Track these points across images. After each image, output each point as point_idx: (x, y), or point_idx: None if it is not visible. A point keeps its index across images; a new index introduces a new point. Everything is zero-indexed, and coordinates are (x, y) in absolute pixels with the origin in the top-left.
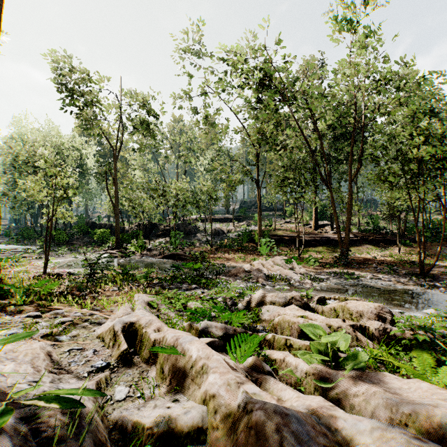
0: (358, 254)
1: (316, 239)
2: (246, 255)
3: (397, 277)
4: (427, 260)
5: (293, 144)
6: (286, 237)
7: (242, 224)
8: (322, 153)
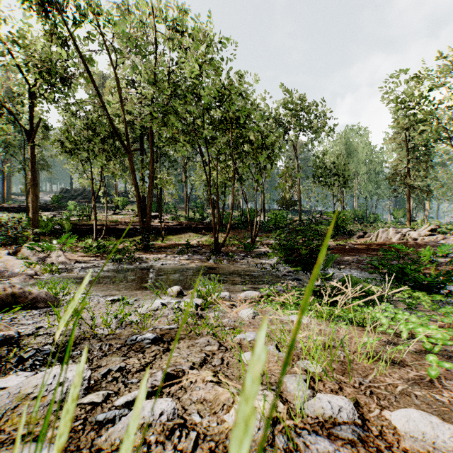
0: (175, 240)
1: (136, 227)
2: (0, 249)
3: (192, 256)
4: (233, 241)
5: (113, 111)
6: (98, 226)
7: (46, 214)
8: (120, 101)
